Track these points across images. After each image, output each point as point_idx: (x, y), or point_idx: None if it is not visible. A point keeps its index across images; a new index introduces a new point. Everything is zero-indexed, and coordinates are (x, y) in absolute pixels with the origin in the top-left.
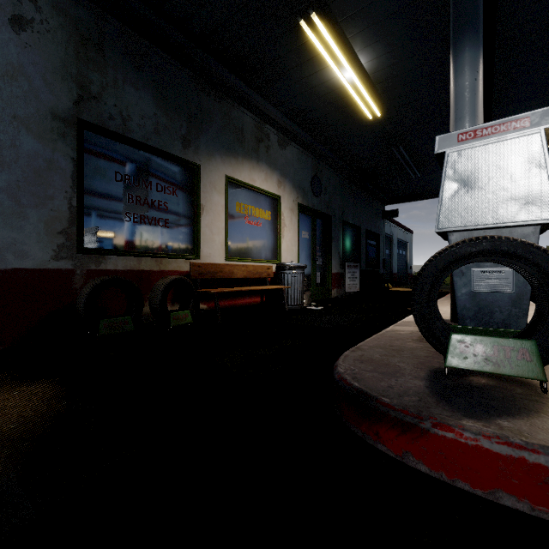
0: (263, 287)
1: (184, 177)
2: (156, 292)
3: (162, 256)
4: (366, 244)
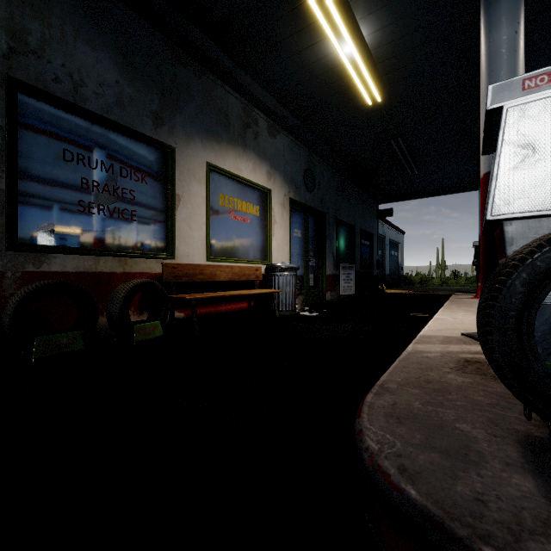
0: (251, 292)
1: (156, 162)
2: (115, 300)
3: (127, 254)
4: (361, 244)
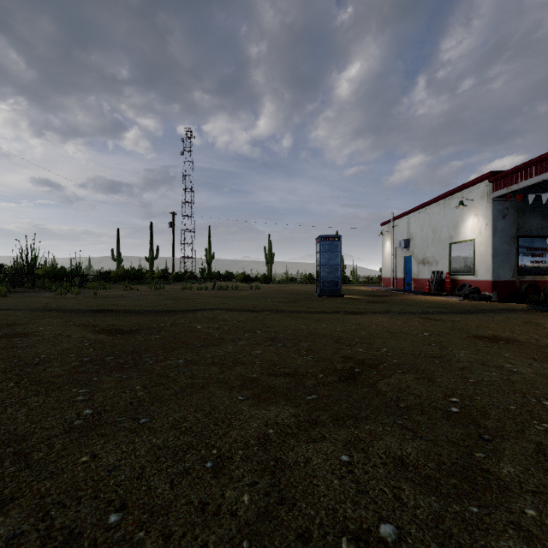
0: None
1: None
2: (546, 288)
3: (544, 275)
4: None
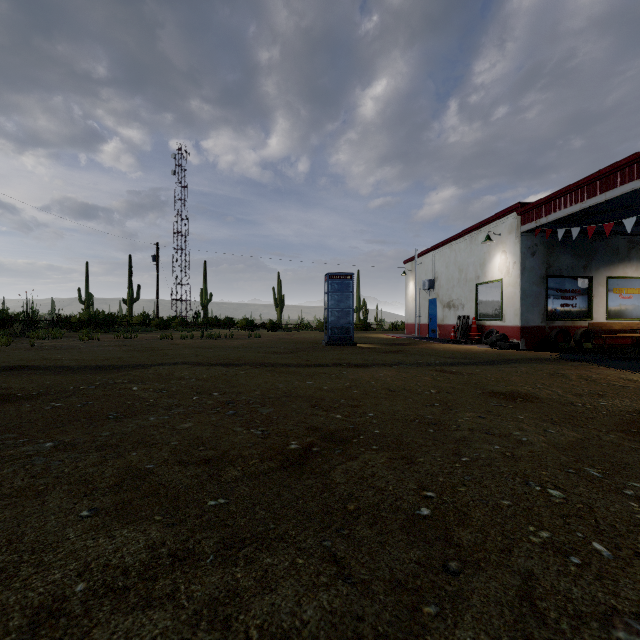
0: (633, 335)
1: (583, 284)
2: (577, 335)
3: (574, 320)
4: None
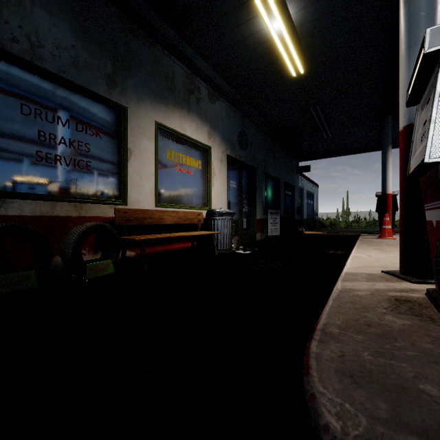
0: (193, 233)
1: (110, 119)
2: (68, 241)
3: (82, 200)
4: (284, 194)
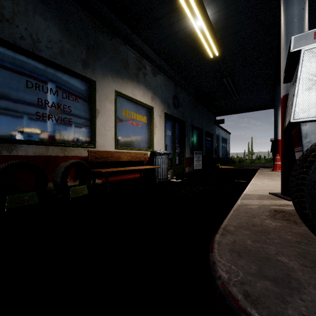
0: (141, 167)
1: (84, 89)
2: (58, 173)
3: (66, 145)
4: (205, 139)
